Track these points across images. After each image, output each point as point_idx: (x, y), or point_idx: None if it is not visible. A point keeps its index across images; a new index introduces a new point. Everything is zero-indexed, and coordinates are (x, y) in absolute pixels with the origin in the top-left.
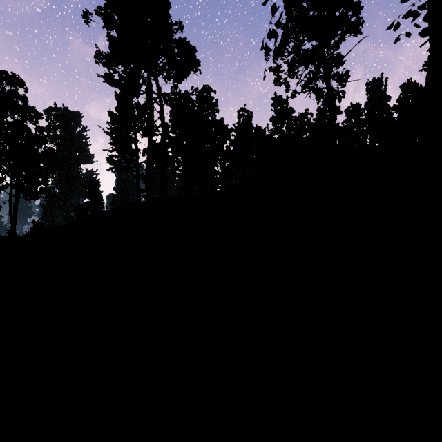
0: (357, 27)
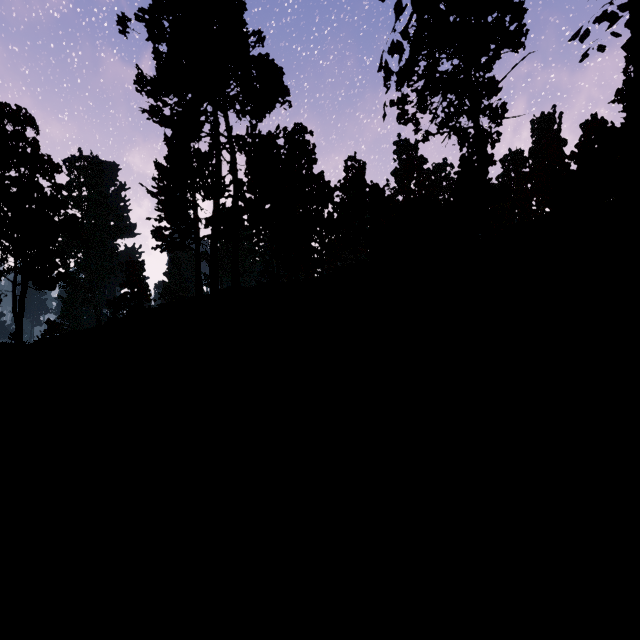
0: (518, 39)
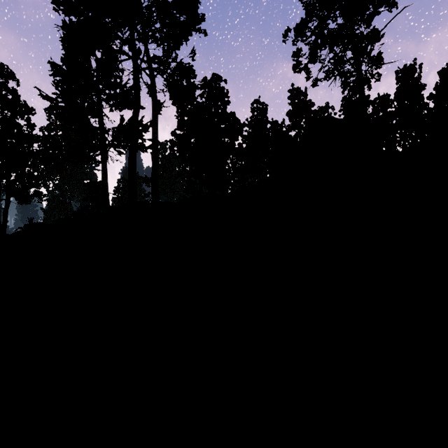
0: None
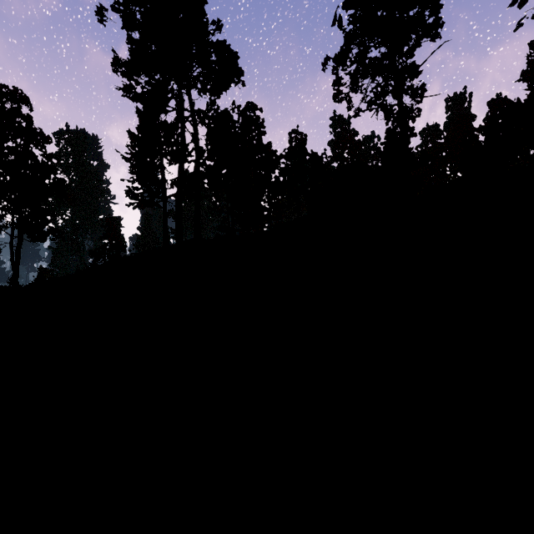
0: (435, 30)
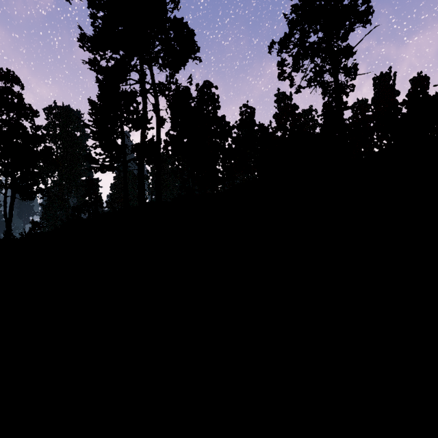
0: (366, 17)
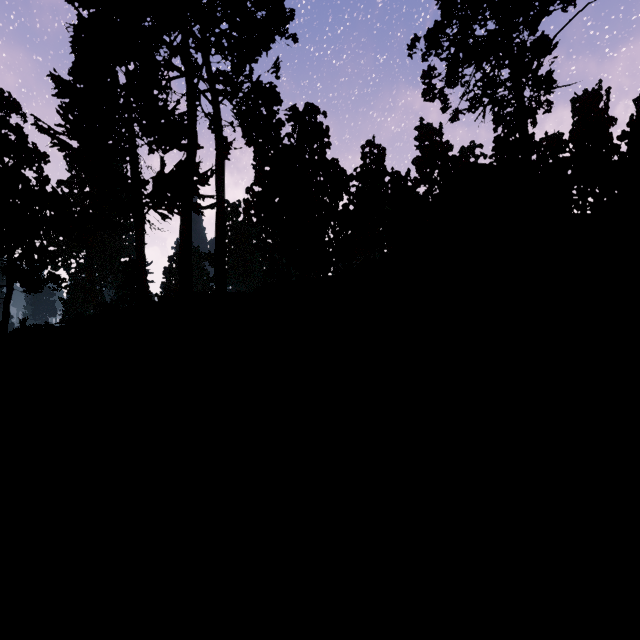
0: None
